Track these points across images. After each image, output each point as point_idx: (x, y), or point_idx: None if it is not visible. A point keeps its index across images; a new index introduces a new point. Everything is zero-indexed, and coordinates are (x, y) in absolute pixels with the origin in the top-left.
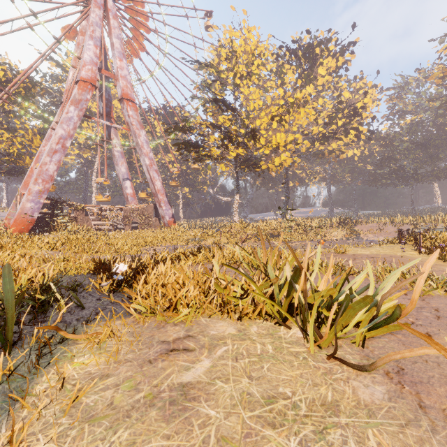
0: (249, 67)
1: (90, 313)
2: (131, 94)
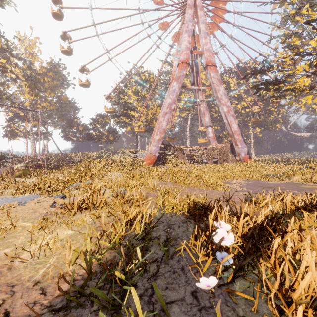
0: None
1: None
2: (212, 60)
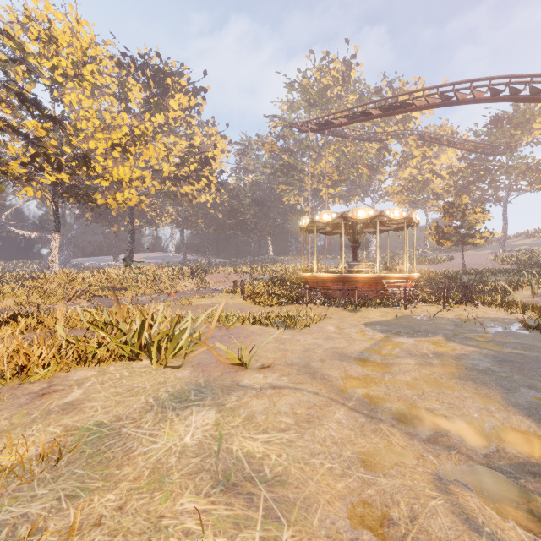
0: (79, 67)
1: None
2: None
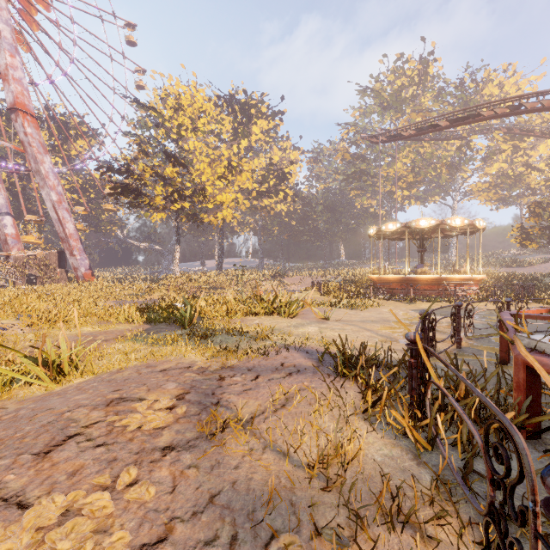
0: (195, 121)
1: None
2: (30, 105)
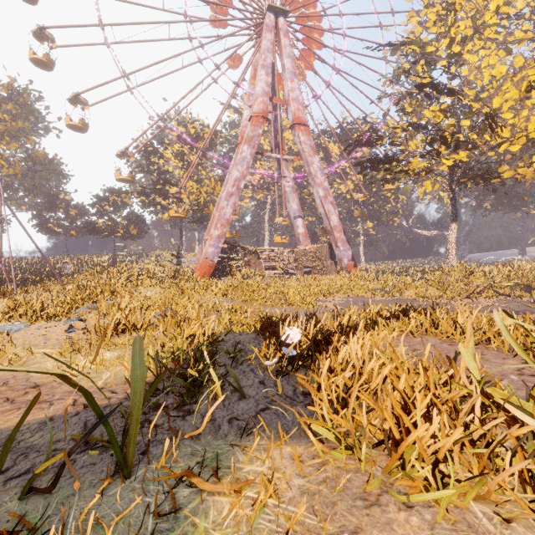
0: (479, 18)
1: (247, 412)
2: (303, 117)
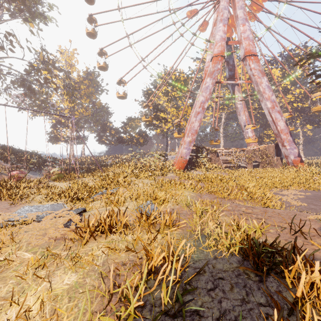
0: None
1: None
2: (253, 49)
